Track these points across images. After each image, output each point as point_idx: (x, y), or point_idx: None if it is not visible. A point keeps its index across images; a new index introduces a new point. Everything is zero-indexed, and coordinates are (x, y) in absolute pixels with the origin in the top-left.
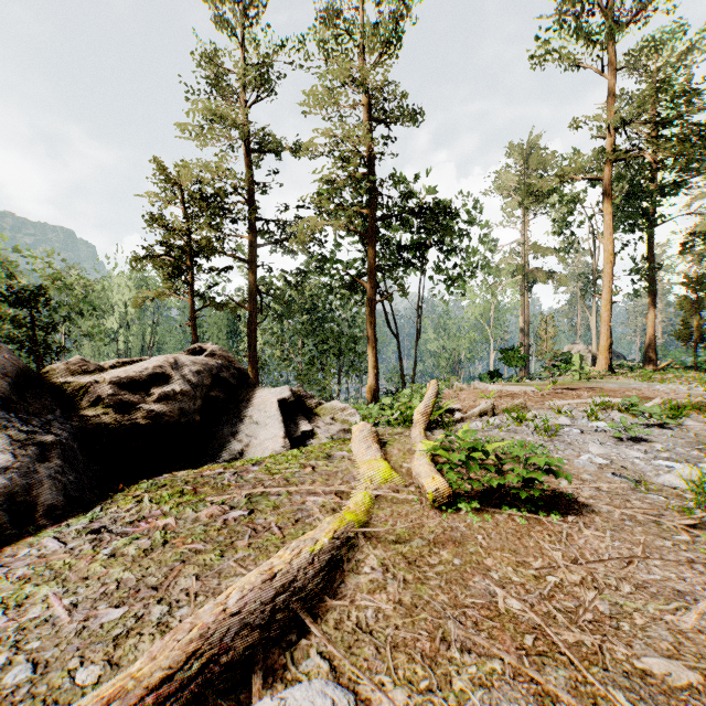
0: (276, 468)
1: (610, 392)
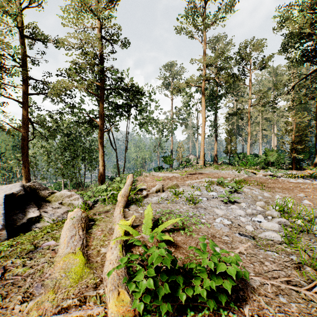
0: None
1: (208, 175)
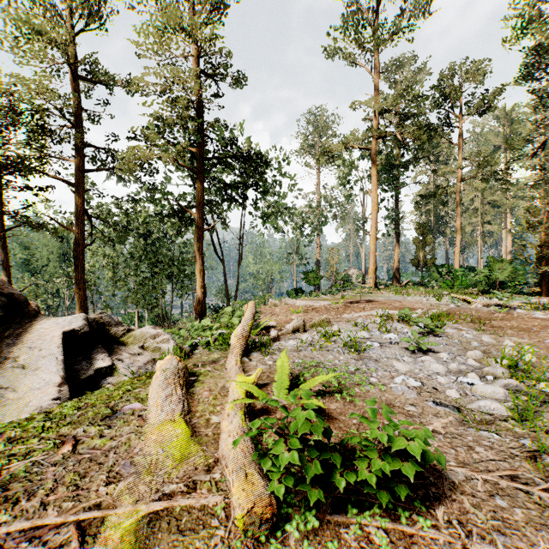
0: (11, 452)
1: (382, 304)
